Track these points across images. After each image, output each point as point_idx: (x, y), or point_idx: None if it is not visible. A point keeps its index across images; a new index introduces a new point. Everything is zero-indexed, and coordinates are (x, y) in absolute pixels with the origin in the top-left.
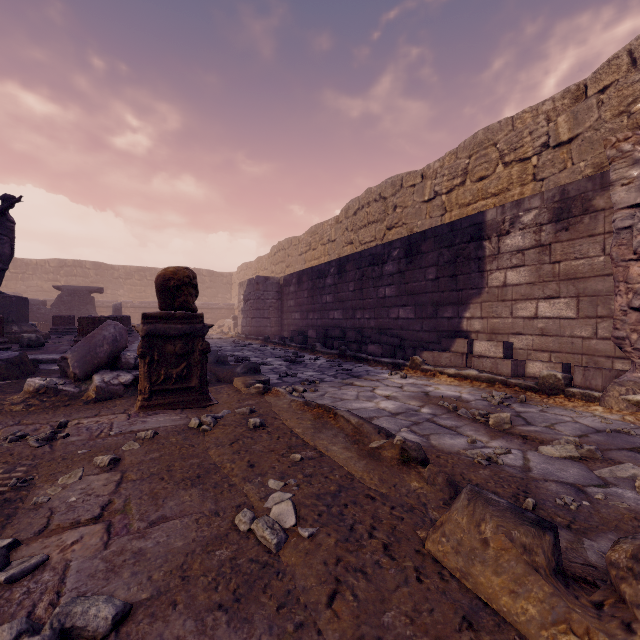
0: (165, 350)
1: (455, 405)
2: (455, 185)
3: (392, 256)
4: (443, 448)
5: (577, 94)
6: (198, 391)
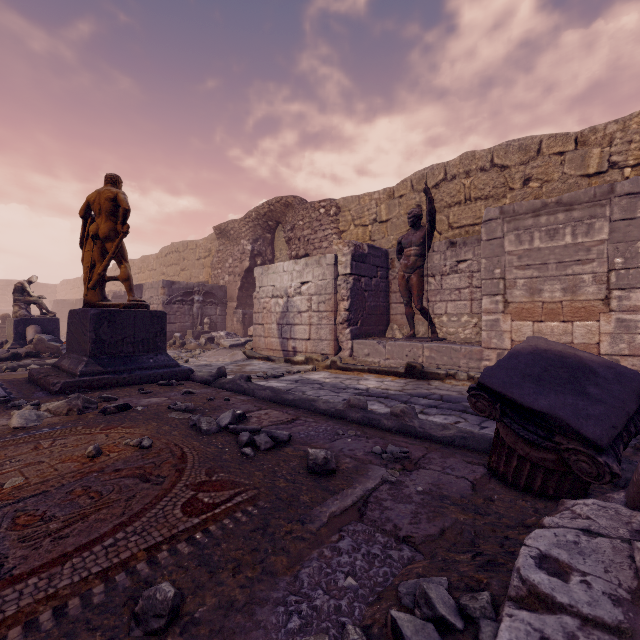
0: (3, 330)
1: None
2: (139, 272)
3: None
4: None
5: (157, 256)
6: None
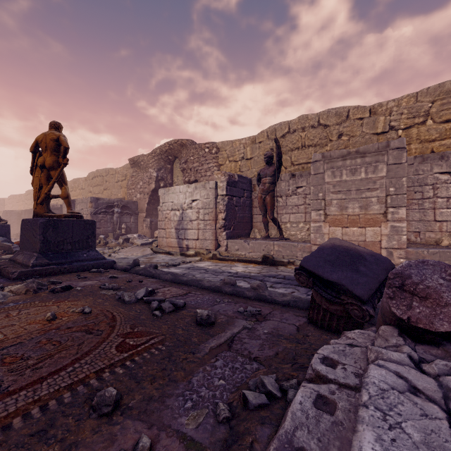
0: None
1: None
2: (72, 190)
3: None
4: None
5: (86, 179)
6: None
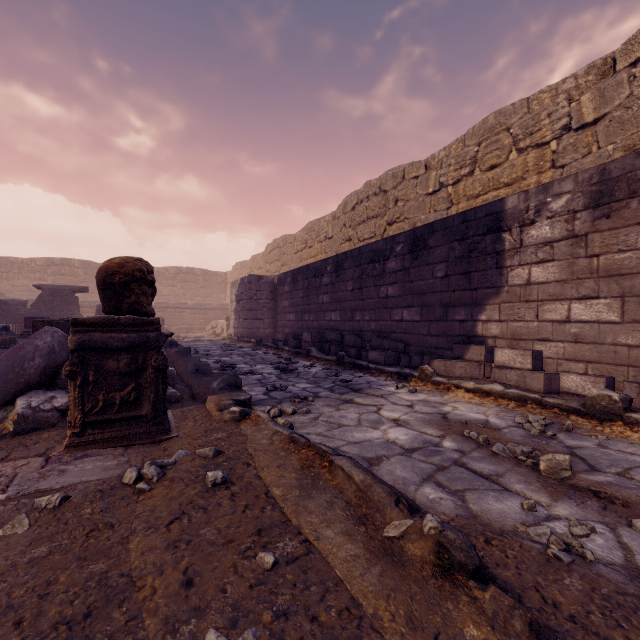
0: (105, 367)
1: (486, 437)
2: (463, 175)
3: (395, 252)
4: (490, 520)
5: (604, 69)
6: (151, 420)
